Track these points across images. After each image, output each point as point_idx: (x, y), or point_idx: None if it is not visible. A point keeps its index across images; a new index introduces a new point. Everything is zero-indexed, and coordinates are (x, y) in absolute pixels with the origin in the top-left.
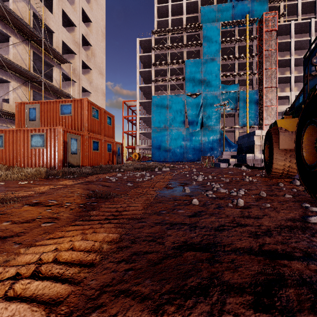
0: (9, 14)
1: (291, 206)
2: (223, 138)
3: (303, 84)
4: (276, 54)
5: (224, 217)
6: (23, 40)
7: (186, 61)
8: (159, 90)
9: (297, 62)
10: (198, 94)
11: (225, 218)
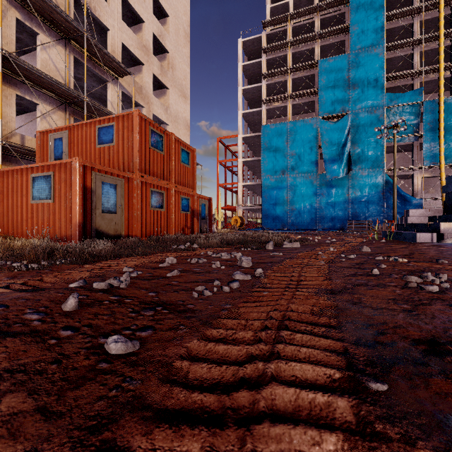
0: None
1: None
2: (393, 187)
3: None
4: None
5: None
6: (59, 39)
7: (321, 61)
8: (273, 117)
9: None
10: (341, 116)
11: None
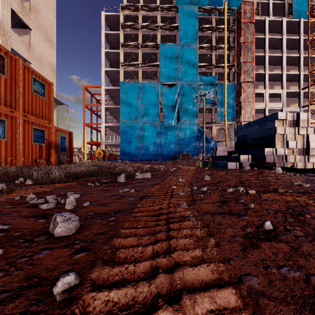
0: None
1: None
2: (203, 133)
3: None
4: (253, 47)
5: None
6: None
7: (161, 44)
8: (129, 77)
9: (270, 60)
10: (174, 84)
11: None
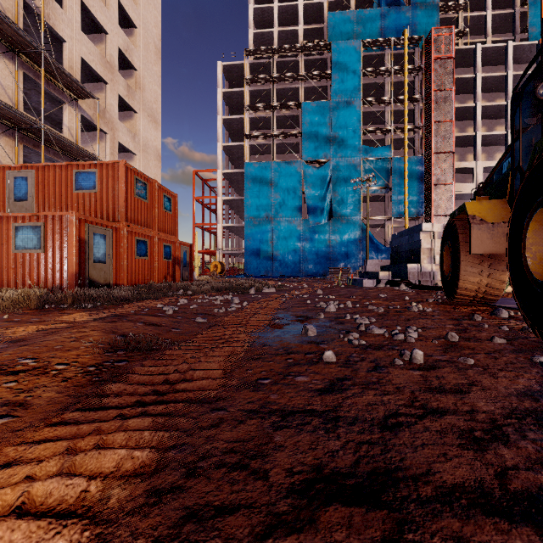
0: None
1: (513, 363)
2: (366, 237)
3: (511, 141)
4: (453, 97)
5: (392, 391)
6: (4, 51)
7: (305, 104)
8: (257, 153)
9: (486, 113)
10: (324, 162)
11: (395, 395)
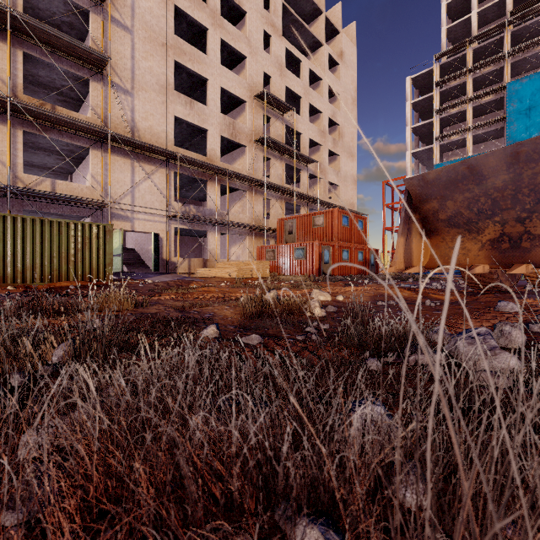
0: (272, 142)
1: None
2: None
3: None
4: None
5: None
6: (279, 157)
7: (510, 84)
8: (450, 149)
9: None
10: None
11: None
